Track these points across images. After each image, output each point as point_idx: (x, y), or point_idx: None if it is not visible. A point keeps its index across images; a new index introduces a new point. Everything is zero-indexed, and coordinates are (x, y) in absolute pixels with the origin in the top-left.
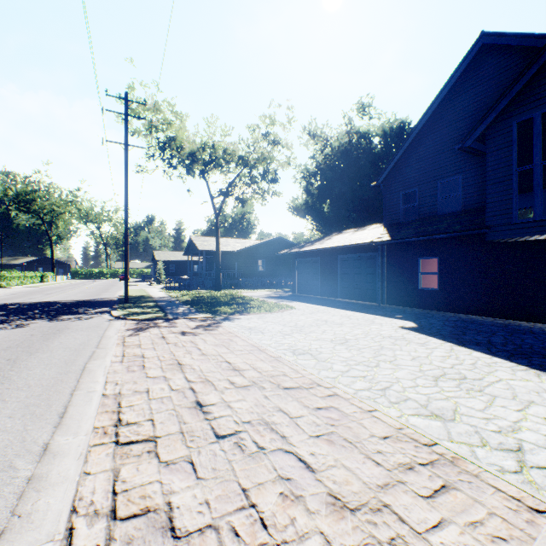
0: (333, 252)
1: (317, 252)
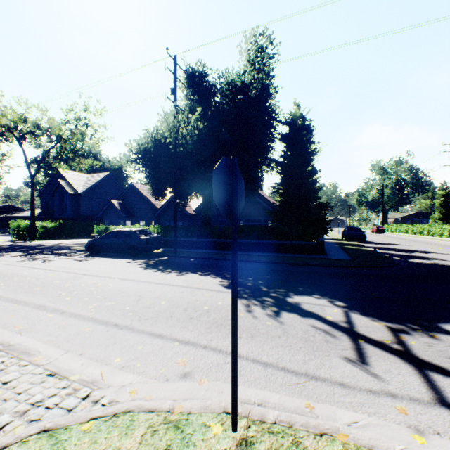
0: (27, 217)
1: (21, 216)
